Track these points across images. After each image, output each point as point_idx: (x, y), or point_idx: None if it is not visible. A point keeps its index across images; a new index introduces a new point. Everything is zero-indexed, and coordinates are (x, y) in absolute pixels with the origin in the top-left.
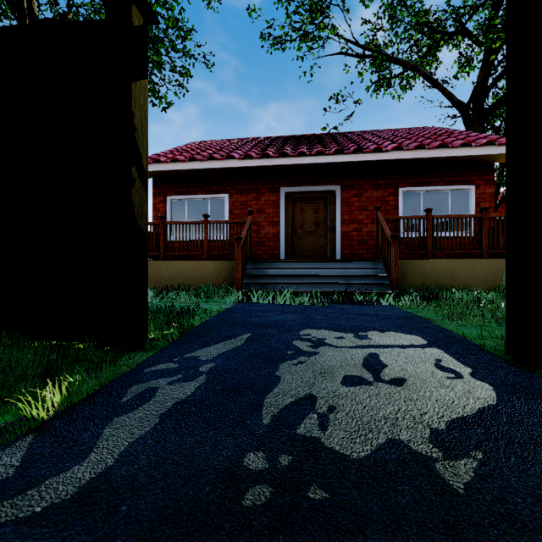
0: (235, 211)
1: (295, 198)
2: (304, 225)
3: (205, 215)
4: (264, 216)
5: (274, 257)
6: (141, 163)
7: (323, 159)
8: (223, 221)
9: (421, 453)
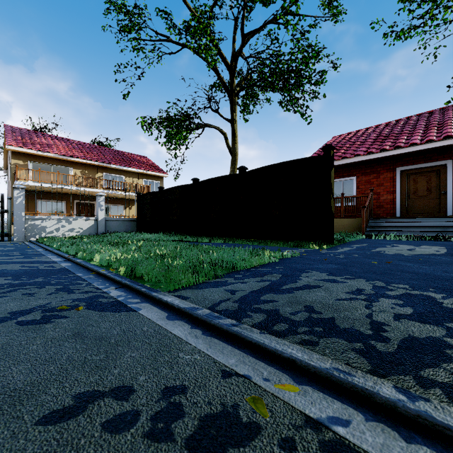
0: (361, 186)
1: (408, 173)
2: (417, 192)
3: (342, 194)
4: (383, 188)
5: (391, 215)
6: (332, 192)
7: (433, 145)
8: (353, 196)
9: (403, 254)
